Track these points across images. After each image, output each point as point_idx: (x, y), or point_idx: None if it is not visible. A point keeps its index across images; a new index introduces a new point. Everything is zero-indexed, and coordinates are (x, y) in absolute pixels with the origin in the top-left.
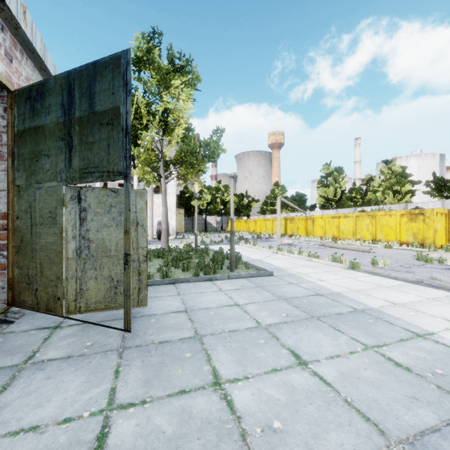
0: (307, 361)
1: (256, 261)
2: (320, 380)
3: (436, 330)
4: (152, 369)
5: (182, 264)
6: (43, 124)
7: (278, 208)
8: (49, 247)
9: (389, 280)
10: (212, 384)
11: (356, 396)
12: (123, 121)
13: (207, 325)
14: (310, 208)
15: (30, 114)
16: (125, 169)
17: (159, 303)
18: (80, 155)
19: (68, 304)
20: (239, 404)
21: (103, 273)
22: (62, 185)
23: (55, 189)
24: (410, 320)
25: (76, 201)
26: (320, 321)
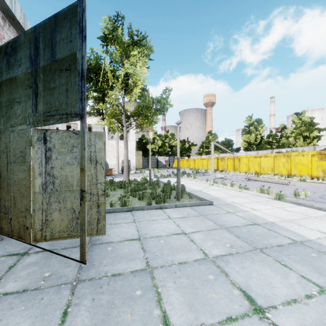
0: (263, 308)
1: (197, 192)
2: None
3: None
4: (100, 312)
5: (138, 194)
6: (15, 75)
7: (212, 150)
8: (20, 182)
9: (314, 210)
10: None
11: None
12: (79, 65)
13: (158, 255)
14: (236, 150)
15: (6, 68)
16: (81, 110)
17: (117, 230)
18: (44, 100)
19: (35, 233)
20: None
21: (66, 206)
22: (30, 127)
23: (24, 131)
24: None
25: (42, 142)
26: (264, 254)
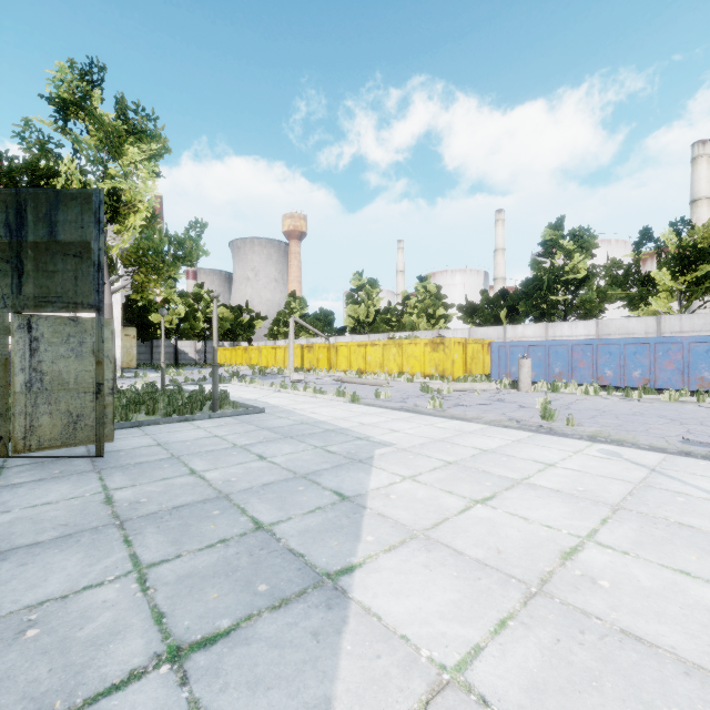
0: (267, 457)
1: (249, 401)
2: (272, 463)
3: (375, 435)
4: (135, 474)
5: (146, 406)
6: None
7: (290, 331)
8: None
9: (378, 409)
10: (190, 473)
11: (291, 465)
12: (95, 256)
13: (184, 450)
14: (339, 332)
15: None
16: (98, 302)
17: (125, 442)
18: (36, 282)
19: (15, 443)
20: (209, 477)
21: (60, 408)
22: (8, 312)
23: None
24: (364, 432)
25: (25, 330)
26: (292, 439)
